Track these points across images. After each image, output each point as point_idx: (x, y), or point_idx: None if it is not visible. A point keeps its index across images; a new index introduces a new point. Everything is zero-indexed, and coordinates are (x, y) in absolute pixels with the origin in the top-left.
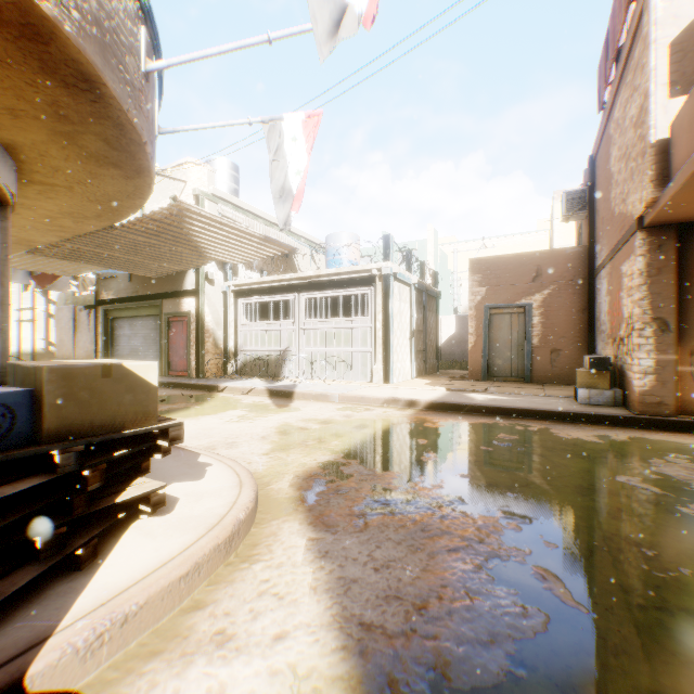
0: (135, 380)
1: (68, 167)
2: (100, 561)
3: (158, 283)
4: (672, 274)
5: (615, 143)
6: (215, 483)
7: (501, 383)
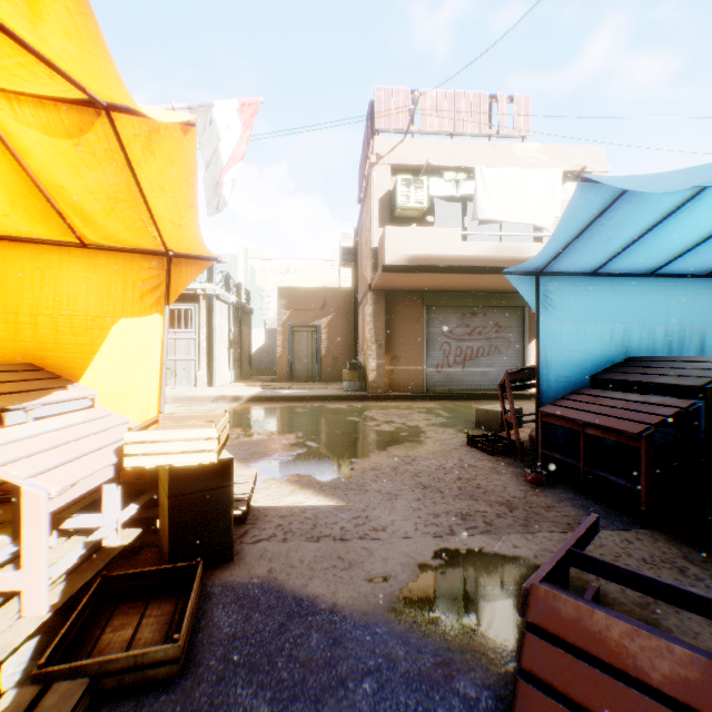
0: None
1: None
2: None
3: None
4: (384, 317)
5: (364, 232)
6: None
7: (301, 383)
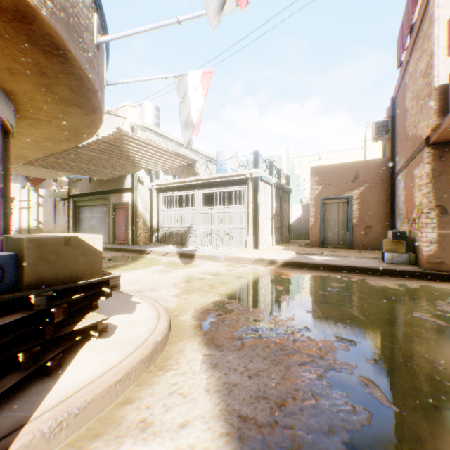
0: (86, 247)
1: (48, 107)
2: (63, 369)
3: (108, 184)
4: (449, 176)
5: (409, 88)
6: (142, 315)
7: (332, 249)
